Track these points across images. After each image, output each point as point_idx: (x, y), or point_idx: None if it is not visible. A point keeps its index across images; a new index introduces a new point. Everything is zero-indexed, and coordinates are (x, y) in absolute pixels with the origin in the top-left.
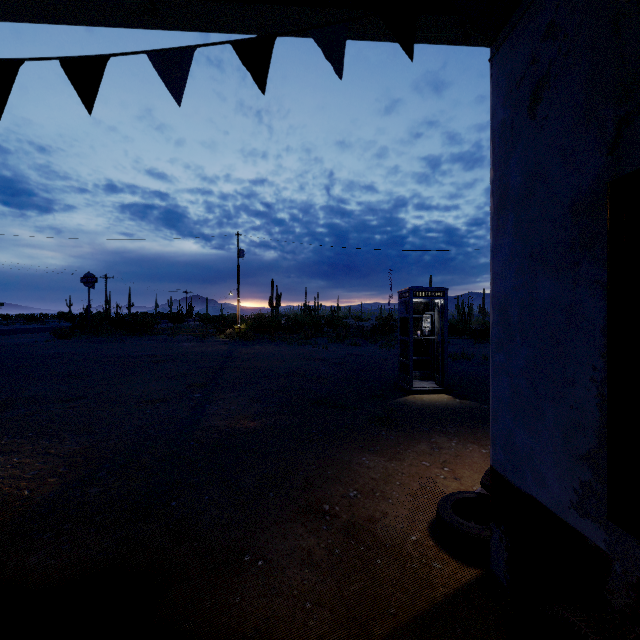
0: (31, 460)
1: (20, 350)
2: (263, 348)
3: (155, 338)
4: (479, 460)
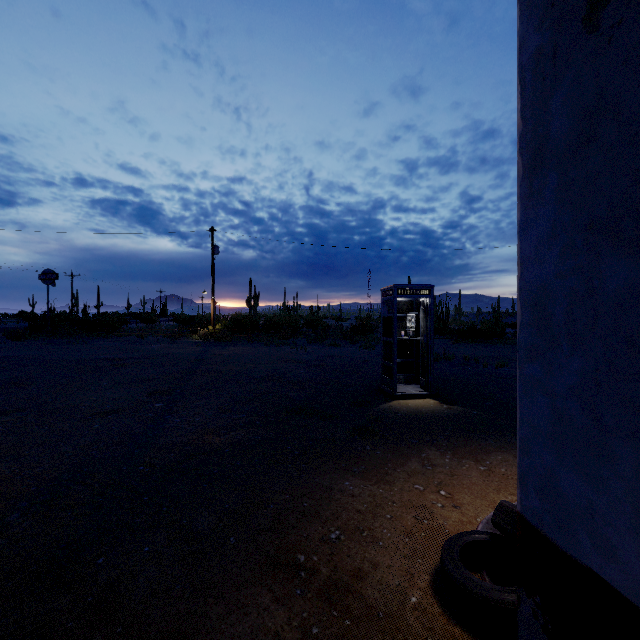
0: None
1: None
2: (238, 349)
3: (122, 339)
4: (478, 480)
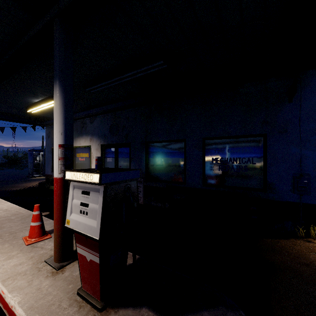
0: None
1: None
2: None
3: None
4: None
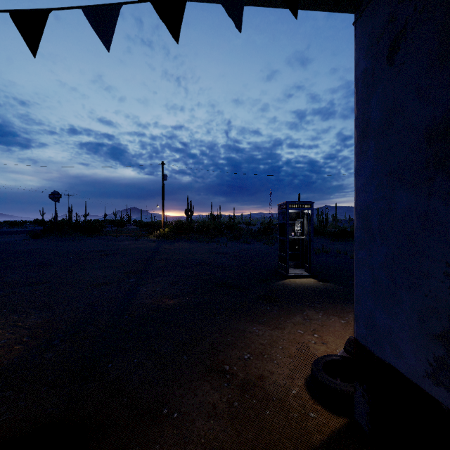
0: (3, 331)
1: (3, 247)
2: (181, 245)
3: (103, 238)
4: (339, 328)
